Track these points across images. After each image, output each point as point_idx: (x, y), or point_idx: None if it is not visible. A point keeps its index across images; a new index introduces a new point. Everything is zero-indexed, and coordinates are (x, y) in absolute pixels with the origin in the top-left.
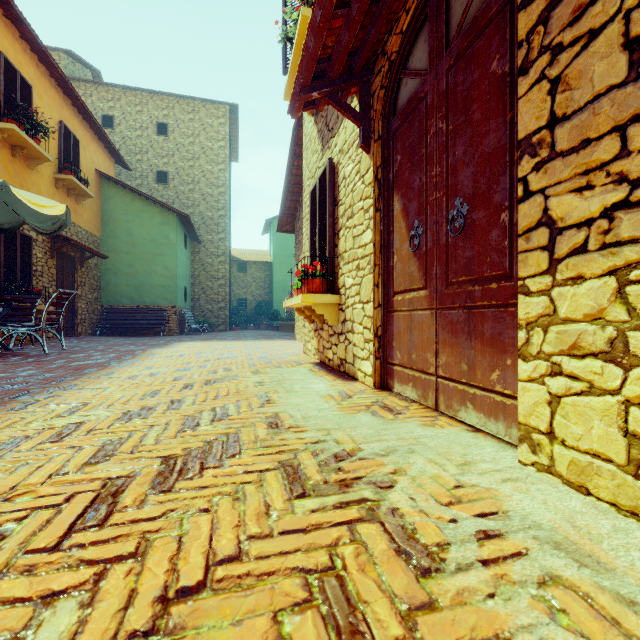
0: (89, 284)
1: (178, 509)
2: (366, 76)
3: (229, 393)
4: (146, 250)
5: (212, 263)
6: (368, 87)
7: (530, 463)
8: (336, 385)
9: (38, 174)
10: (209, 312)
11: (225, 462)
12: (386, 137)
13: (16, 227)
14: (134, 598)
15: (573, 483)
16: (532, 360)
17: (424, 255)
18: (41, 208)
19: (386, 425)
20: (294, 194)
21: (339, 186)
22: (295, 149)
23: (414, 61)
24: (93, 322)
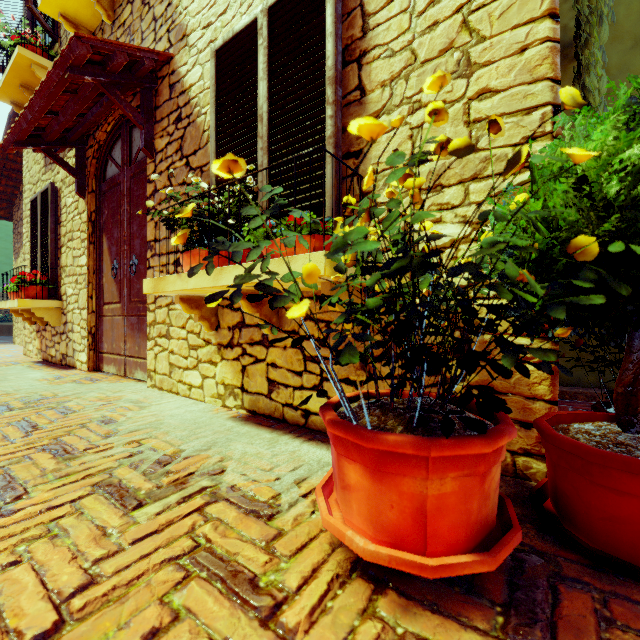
0: None
1: None
2: (81, 145)
3: None
4: None
5: None
6: (84, 151)
7: (151, 386)
8: (54, 373)
9: None
10: None
11: None
12: (99, 192)
13: None
14: None
15: (160, 388)
16: (151, 340)
17: (120, 282)
18: None
19: (83, 386)
20: (11, 179)
21: (62, 209)
22: None
23: (115, 155)
24: None
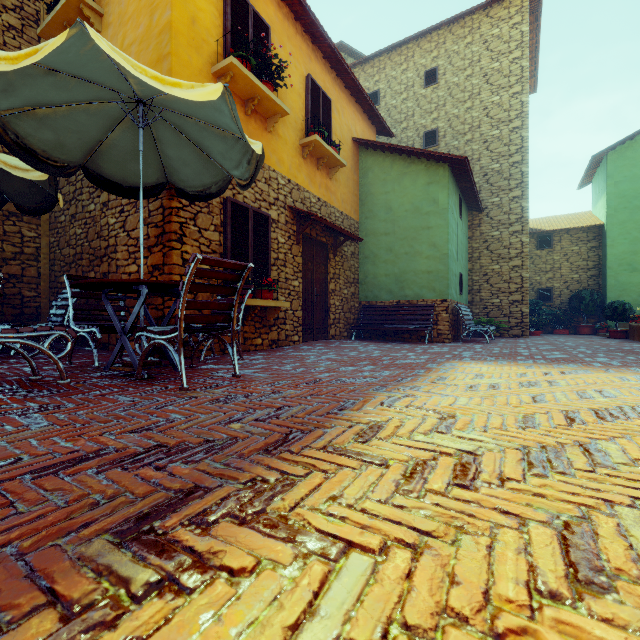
0: (344, 277)
1: None
2: None
3: None
4: (407, 226)
5: (499, 237)
6: None
7: None
8: None
9: (280, 140)
10: (494, 308)
11: None
12: None
13: (224, 188)
14: None
15: None
16: None
17: None
18: (169, 88)
19: None
20: None
21: None
22: None
23: None
24: (349, 322)
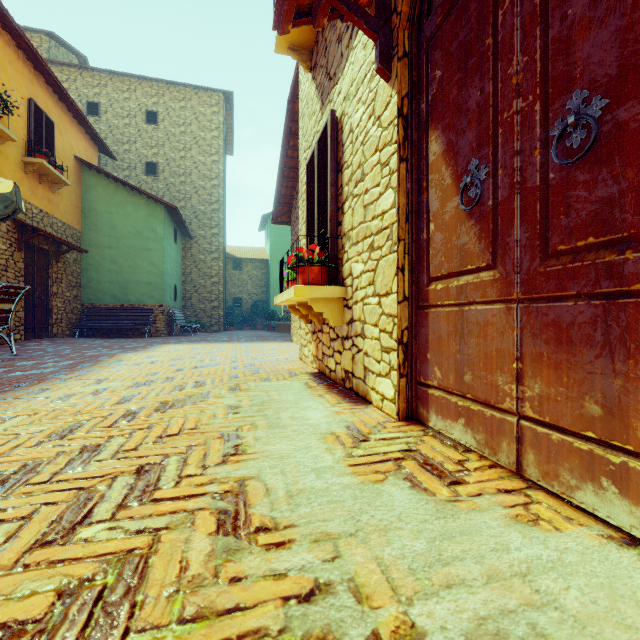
0: (67, 281)
1: None
2: None
3: (182, 429)
4: (131, 244)
5: (205, 260)
6: None
7: None
8: (341, 412)
9: (1, 155)
10: (201, 312)
11: None
12: (415, 52)
13: None
14: None
15: None
16: None
17: (490, 212)
18: None
19: (445, 521)
20: (290, 179)
21: (344, 144)
22: (290, 126)
23: None
24: (72, 322)
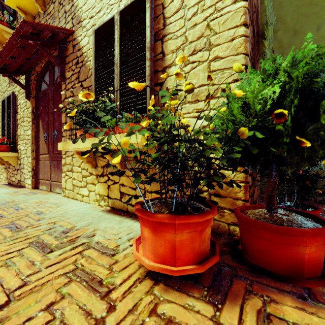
0: None
1: None
2: (28, 73)
3: None
4: None
5: None
6: (29, 76)
7: (63, 196)
8: (13, 190)
9: None
10: None
11: None
12: (37, 98)
13: None
14: None
15: (68, 197)
16: (63, 173)
17: (48, 143)
18: None
19: (28, 196)
20: None
21: (18, 106)
22: None
23: (46, 79)
24: None
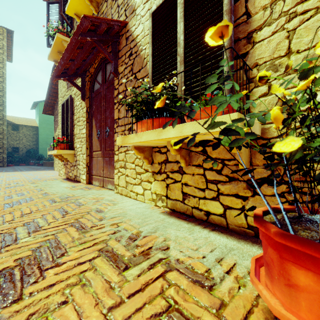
0: None
1: (18, 208)
2: (83, 75)
3: (22, 189)
4: None
5: None
6: (84, 79)
7: (116, 192)
8: (71, 184)
9: None
10: None
11: (29, 202)
12: (91, 98)
13: None
14: (15, 215)
15: (121, 194)
16: (116, 169)
17: (100, 140)
18: None
19: (85, 191)
20: (53, 97)
21: (74, 107)
22: None
23: (98, 79)
24: None
